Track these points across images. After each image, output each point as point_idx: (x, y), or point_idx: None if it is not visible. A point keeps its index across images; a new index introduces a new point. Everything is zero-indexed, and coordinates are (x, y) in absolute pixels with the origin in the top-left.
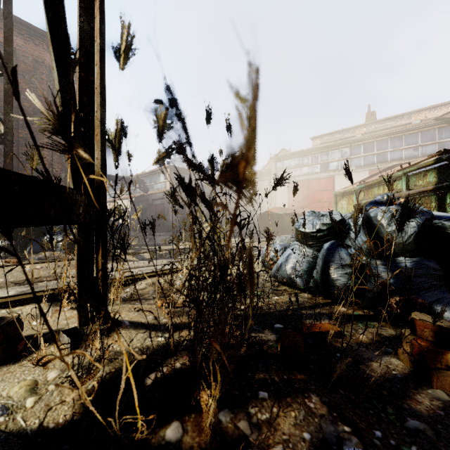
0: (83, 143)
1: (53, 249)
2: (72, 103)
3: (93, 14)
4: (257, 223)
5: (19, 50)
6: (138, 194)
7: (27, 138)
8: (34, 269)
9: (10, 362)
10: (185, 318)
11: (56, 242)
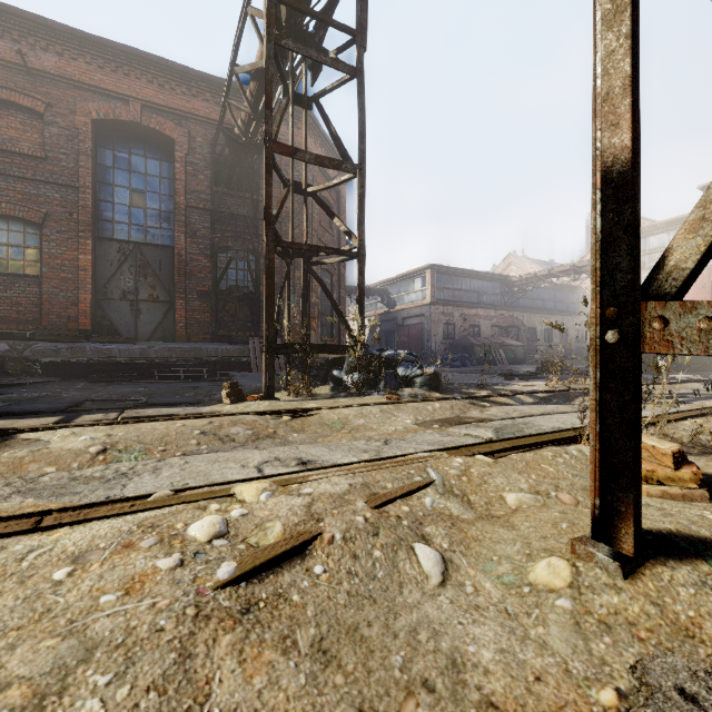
0: None
1: (405, 385)
2: None
3: None
4: (576, 352)
5: (282, 140)
6: (379, 311)
7: None
8: (436, 408)
9: None
10: None
11: (414, 376)
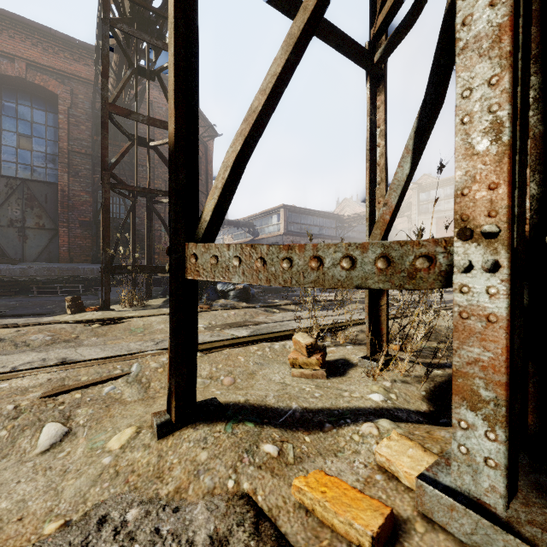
0: (371, 211)
1: (224, 297)
2: (436, 194)
3: (376, 106)
4: None
5: (155, 103)
6: (246, 239)
7: (161, 188)
8: (230, 315)
9: (336, 375)
10: (433, 360)
11: (228, 290)
